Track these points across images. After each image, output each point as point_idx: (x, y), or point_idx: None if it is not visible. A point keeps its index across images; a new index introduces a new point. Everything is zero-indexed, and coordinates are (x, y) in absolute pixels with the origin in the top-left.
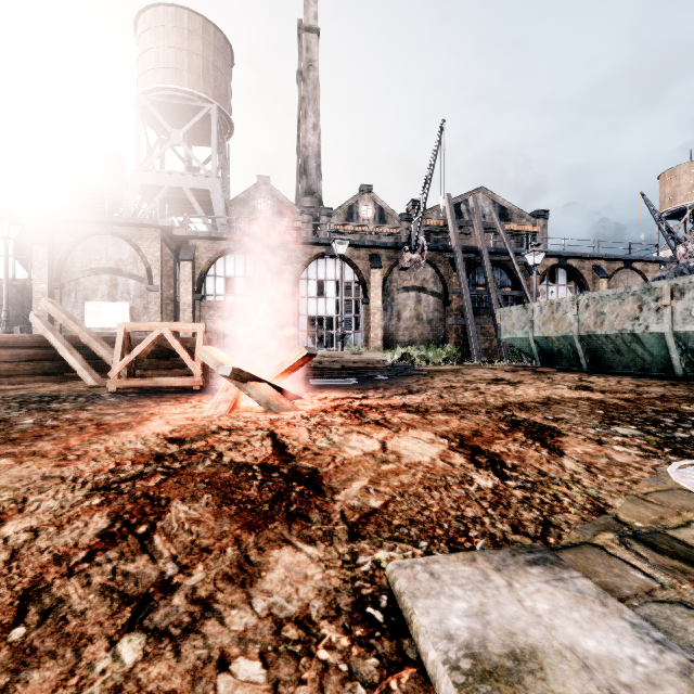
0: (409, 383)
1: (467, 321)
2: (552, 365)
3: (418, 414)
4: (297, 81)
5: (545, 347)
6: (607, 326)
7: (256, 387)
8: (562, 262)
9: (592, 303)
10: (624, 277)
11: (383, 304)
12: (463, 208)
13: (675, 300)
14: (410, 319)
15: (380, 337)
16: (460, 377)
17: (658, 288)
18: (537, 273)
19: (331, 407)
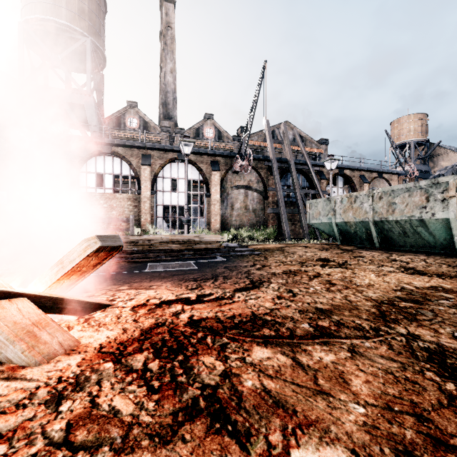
0: (247, 267)
1: (281, 210)
2: (348, 244)
3: (283, 350)
4: (160, 39)
5: (344, 230)
6: (398, 214)
7: None
8: (341, 172)
9: (385, 195)
10: (377, 183)
11: (221, 197)
12: (277, 131)
13: None
14: (240, 209)
15: (218, 222)
16: (290, 258)
17: (444, 183)
18: (325, 178)
19: (140, 333)
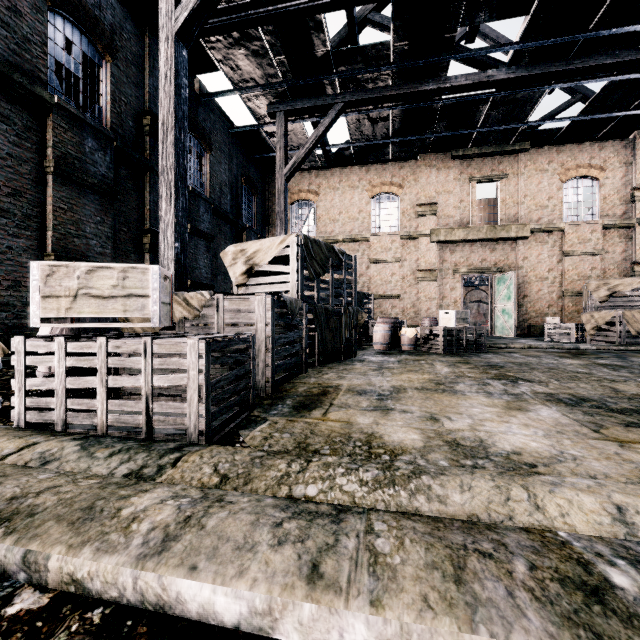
0: None
1: None
2: None
3: None
4: None
5: None
6: None
7: None
8: None
9: None
10: None
11: None
12: None
13: None
14: None
15: None
16: None
17: None
18: None
19: None
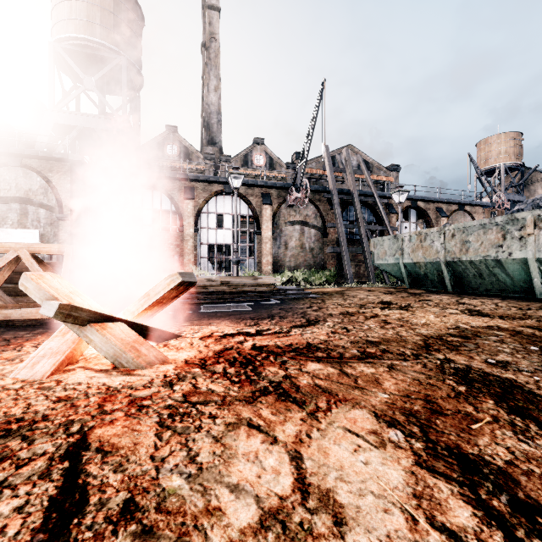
0: (303, 308)
1: (342, 250)
2: (418, 287)
3: (332, 365)
4: (202, 52)
5: (413, 271)
6: (472, 253)
7: (101, 331)
8: (413, 204)
9: (458, 232)
10: (458, 216)
11: (273, 235)
12: (338, 158)
13: (538, 229)
14: (295, 248)
15: (270, 263)
16: (349, 301)
17: (521, 219)
18: (395, 212)
19: (214, 353)
